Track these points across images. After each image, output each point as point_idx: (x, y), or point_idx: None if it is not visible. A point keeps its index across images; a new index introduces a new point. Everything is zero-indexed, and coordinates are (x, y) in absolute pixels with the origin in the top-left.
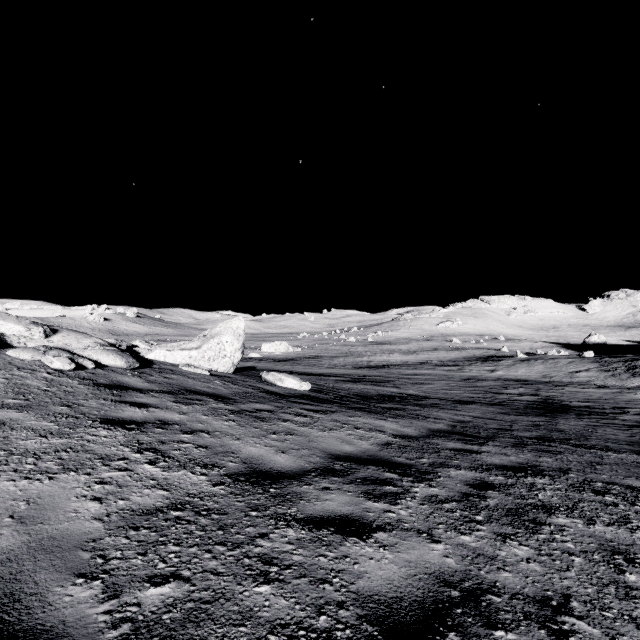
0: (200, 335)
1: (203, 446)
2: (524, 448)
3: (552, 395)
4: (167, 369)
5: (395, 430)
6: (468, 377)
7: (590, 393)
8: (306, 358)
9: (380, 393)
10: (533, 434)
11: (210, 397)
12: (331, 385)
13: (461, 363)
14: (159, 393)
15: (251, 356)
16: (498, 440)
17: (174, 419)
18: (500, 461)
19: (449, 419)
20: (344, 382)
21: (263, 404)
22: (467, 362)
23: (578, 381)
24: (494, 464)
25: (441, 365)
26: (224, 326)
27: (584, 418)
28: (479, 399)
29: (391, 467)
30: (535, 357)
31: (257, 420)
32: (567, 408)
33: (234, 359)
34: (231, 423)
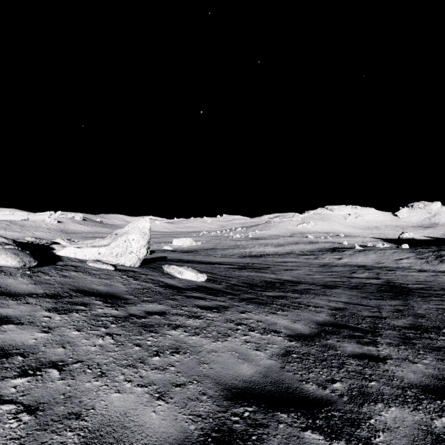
0: (112, 234)
1: (32, 407)
2: (415, 346)
3: (390, 278)
4: (71, 266)
5: (288, 328)
6: (323, 264)
7: (416, 276)
8: (205, 250)
9: (262, 279)
10: (405, 322)
11: (100, 298)
12: (223, 273)
13: (316, 253)
14: (39, 298)
15: (164, 248)
16: (384, 334)
17: (25, 343)
18: (415, 376)
19: (327, 307)
20: (233, 270)
21: (156, 304)
22: (320, 252)
23: (402, 266)
24: (415, 384)
25: (302, 254)
26: (132, 226)
27: (429, 300)
28: (339, 283)
29: (307, 413)
30: (368, 248)
31: (142, 330)
32: (408, 290)
33: (140, 254)
34: (106, 340)
